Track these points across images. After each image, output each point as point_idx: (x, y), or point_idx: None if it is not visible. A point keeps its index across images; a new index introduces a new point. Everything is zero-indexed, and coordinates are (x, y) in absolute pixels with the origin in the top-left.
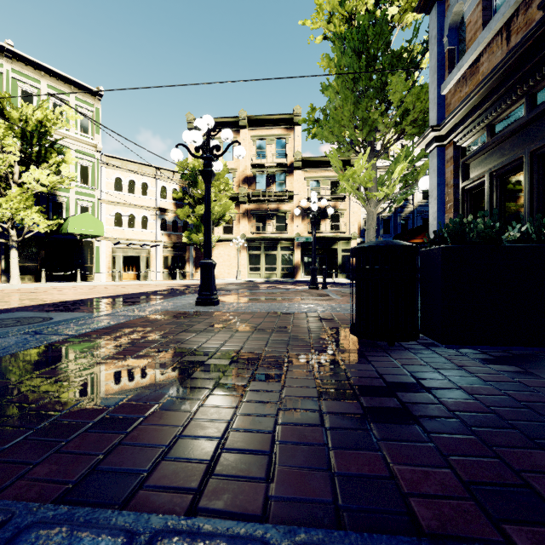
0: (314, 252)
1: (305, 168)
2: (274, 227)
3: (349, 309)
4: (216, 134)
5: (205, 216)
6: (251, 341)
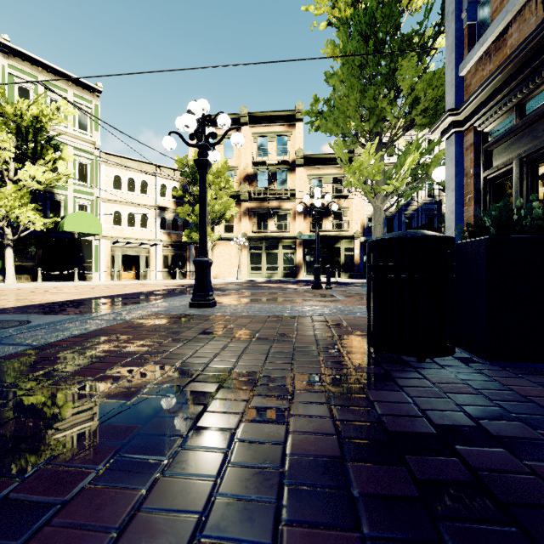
0: (317, 250)
1: (307, 165)
2: (276, 226)
3: (359, 312)
4: (212, 120)
5: (200, 210)
6: (247, 355)
